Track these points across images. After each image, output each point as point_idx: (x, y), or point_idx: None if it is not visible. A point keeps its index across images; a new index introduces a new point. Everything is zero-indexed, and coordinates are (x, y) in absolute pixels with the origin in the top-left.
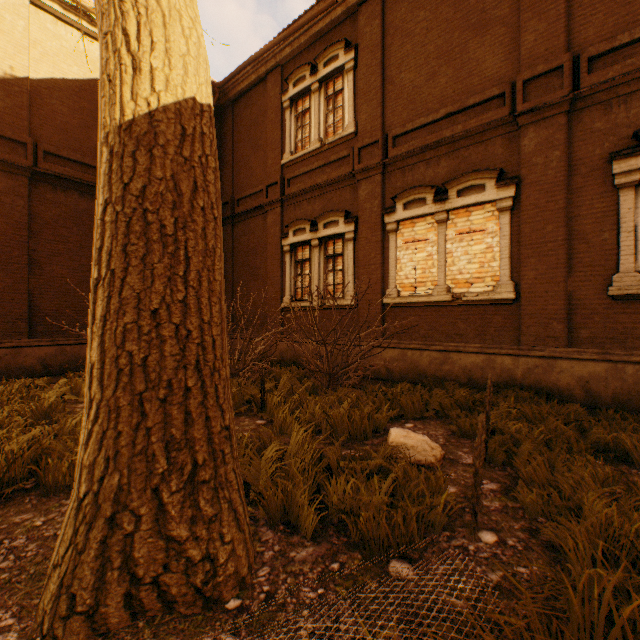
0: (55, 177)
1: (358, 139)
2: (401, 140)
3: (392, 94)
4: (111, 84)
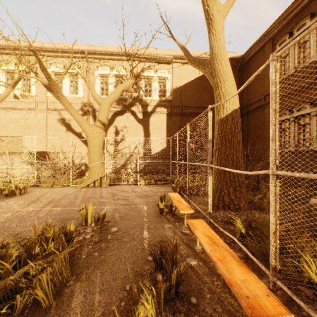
0: (186, 114)
1: None
2: None
3: None
4: (218, 111)
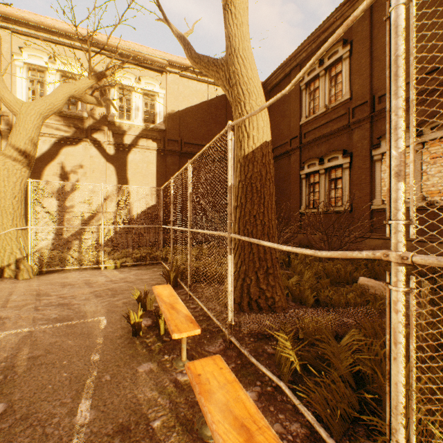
0: (188, 154)
1: (352, 102)
2: (385, 98)
3: (378, 68)
4: (240, 143)
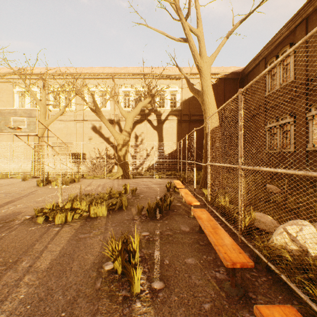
0: (193, 121)
1: (295, 82)
2: (314, 80)
3: (310, 61)
4: (205, 128)
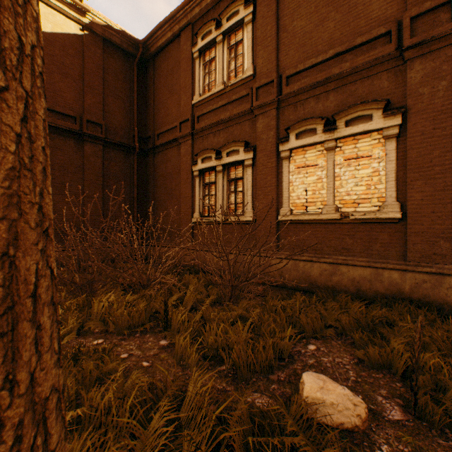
0: None
1: (256, 80)
2: (293, 79)
3: (285, 40)
4: None
